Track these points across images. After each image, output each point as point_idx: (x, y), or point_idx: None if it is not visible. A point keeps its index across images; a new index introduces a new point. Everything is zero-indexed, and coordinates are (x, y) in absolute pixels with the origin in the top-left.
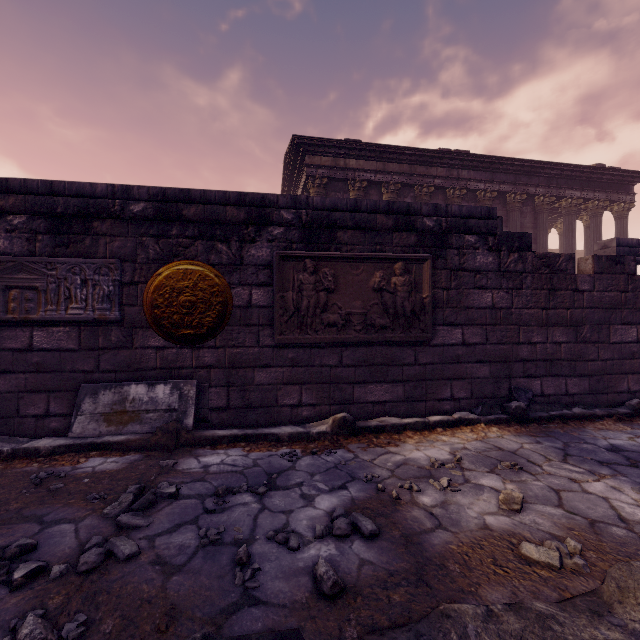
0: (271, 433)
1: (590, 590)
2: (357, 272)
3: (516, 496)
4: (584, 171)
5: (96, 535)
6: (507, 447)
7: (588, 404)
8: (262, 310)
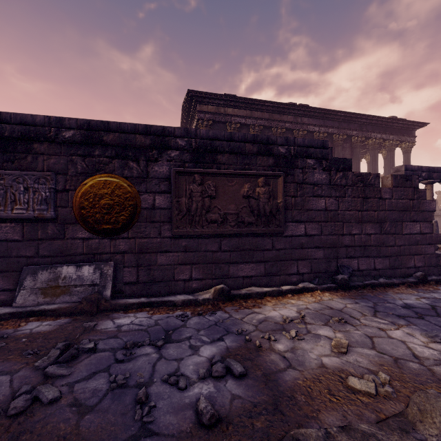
0: (169, 300)
1: (397, 411)
2: (232, 184)
3: (343, 342)
4: (383, 121)
5: (27, 384)
6: (336, 307)
7: (388, 276)
8: (163, 211)
